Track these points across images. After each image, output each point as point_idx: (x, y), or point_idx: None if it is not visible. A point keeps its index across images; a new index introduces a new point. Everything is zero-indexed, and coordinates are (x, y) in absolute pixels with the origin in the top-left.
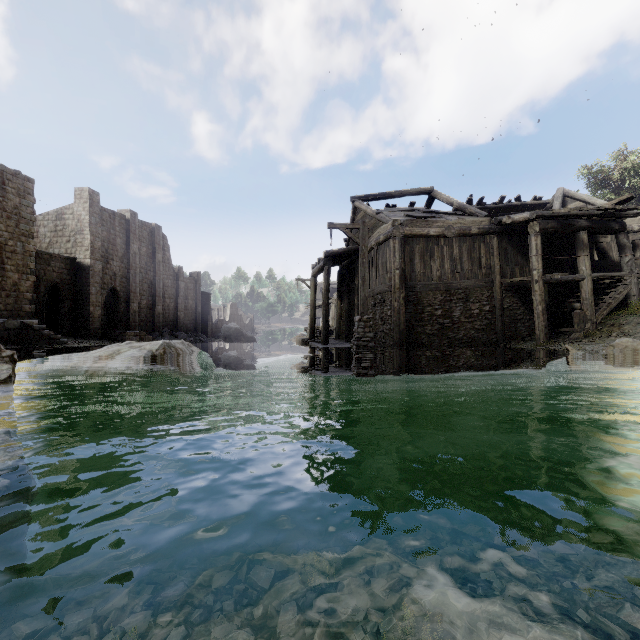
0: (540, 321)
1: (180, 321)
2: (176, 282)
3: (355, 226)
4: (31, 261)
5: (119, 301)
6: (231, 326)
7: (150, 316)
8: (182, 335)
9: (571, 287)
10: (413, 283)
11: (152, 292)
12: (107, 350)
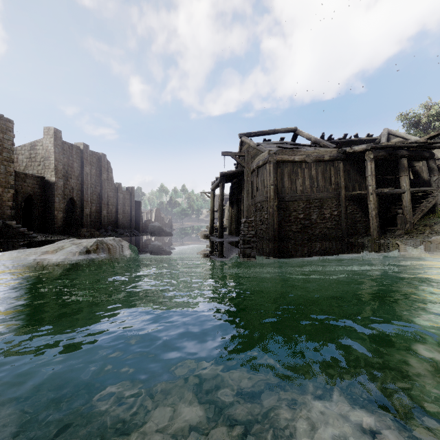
0: (374, 222)
1: (119, 221)
2: (117, 194)
3: (242, 154)
4: (11, 179)
5: (76, 207)
6: (155, 225)
7: (98, 218)
8: (121, 231)
9: (394, 198)
10: (283, 195)
11: (99, 201)
12: (53, 246)
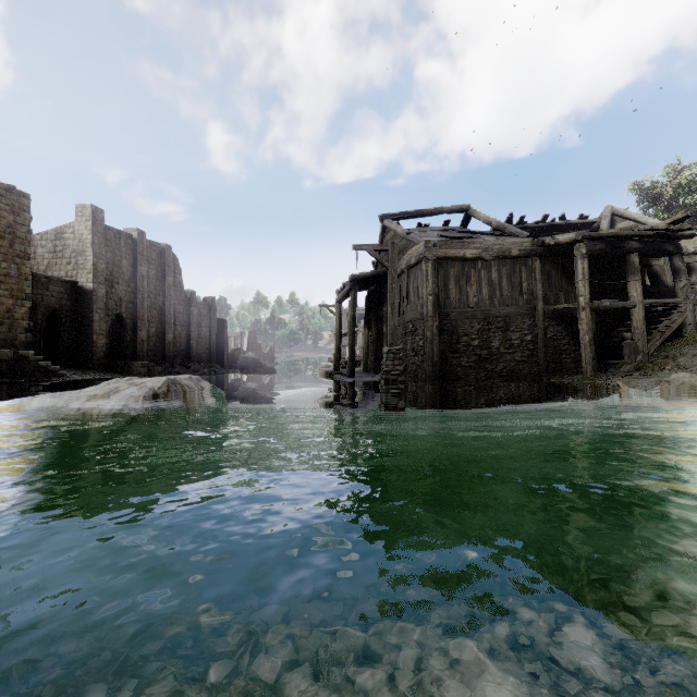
0: (587, 352)
1: (193, 350)
2: (188, 308)
3: (383, 248)
4: (27, 285)
5: (125, 329)
6: (249, 356)
7: (159, 345)
8: (195, 366)
9: (621, 315)
10: (447, 310)
11: (162, 319)
12: (104, 388)
